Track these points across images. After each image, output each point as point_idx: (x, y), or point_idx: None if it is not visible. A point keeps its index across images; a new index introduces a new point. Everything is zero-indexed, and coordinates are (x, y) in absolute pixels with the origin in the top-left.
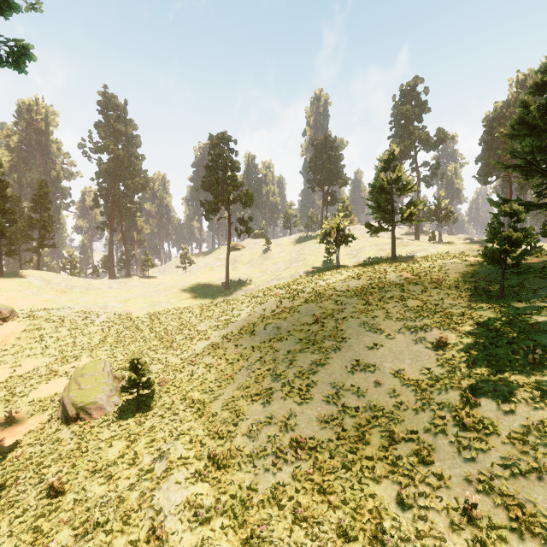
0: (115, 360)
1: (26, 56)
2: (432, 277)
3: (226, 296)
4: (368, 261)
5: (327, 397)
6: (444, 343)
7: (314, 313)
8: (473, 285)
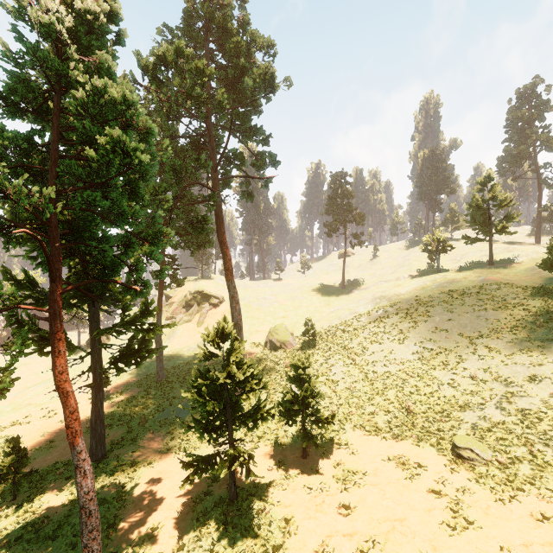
0: None
1: (268, 182)
2: (512, 279)
3: (343, 293)
4: (468, 266)
5: (415, 343)
6: (494, 318)
7: (412, 303)
8: (543, 286)
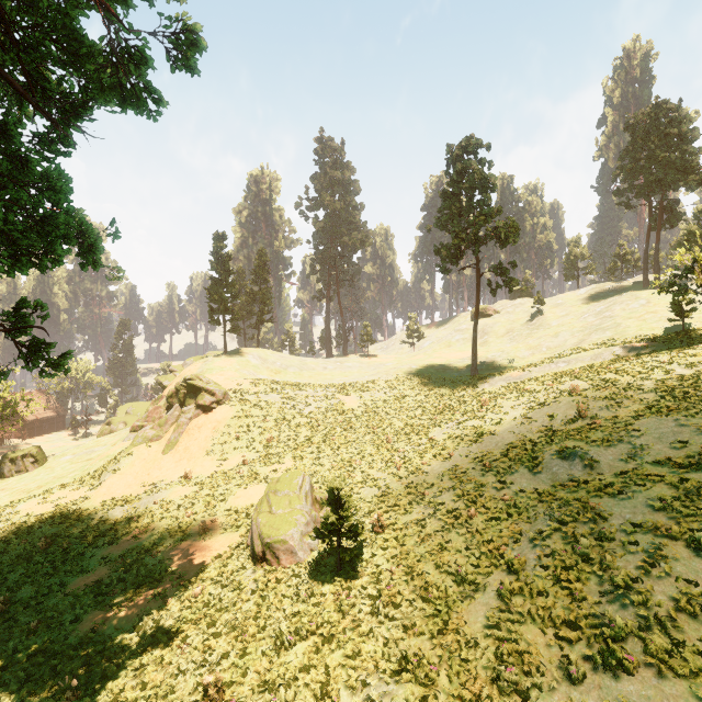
0: (321, 469)
1: (196, 47)
2: None
3: (472, 385)
4: None
5: None
6: None
7: (686, 438)
8: None
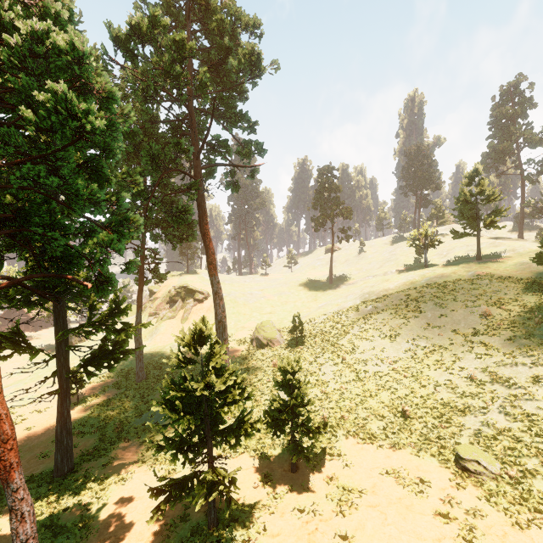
0: None
1: (254, 172)
2: (503, 274)
3: (331, 288)
4: (455, 261)
5: (407, 340)
6: (489, 314)
7: (402, 298)
8: (535, 280)
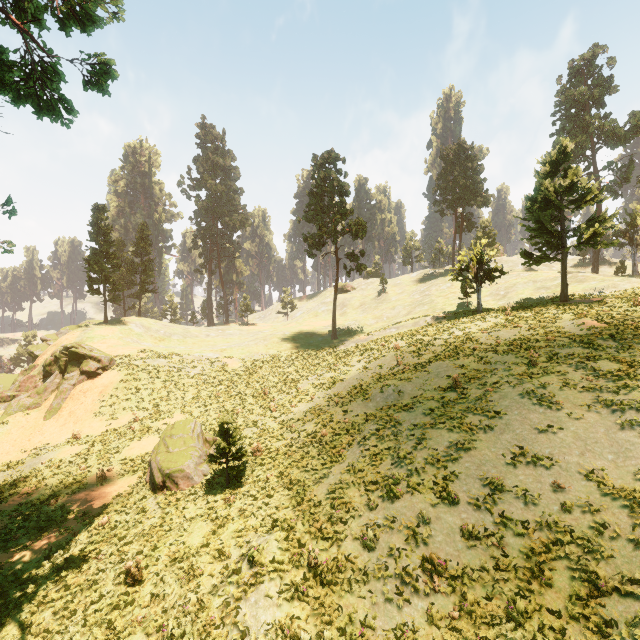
0: (208, 419)
1: (108, 75)
2: (635, 325)
3: (332, 347)
4: (524, 304)
5: (476, 498)
6: None
7: (450, 373)
8: None
